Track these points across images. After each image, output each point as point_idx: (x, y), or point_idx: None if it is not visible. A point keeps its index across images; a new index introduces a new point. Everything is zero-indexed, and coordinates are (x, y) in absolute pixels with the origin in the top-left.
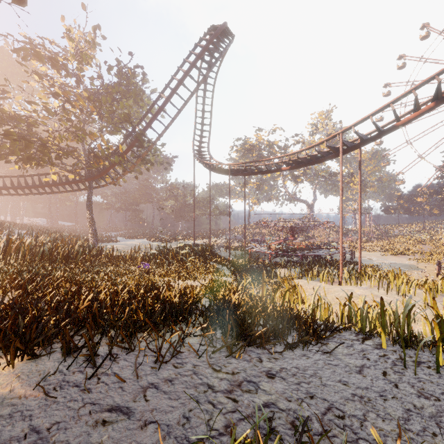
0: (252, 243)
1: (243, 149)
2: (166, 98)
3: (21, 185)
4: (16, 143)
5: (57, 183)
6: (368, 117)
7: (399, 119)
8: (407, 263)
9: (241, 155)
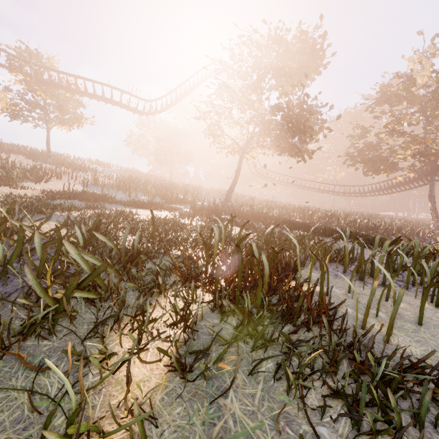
0: None
1: None
2: None
3: (385, 187)
4: (366, 164)
5: (406, 182)
6: None
7: None
8: None
9: None
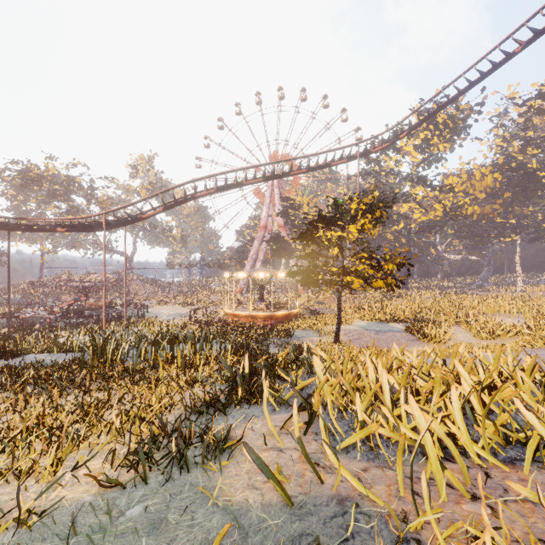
0: (34, 307)
1: (23, 177)
2: None
3: None
4: None
5: None
6: (121, 208)
7: (144, 214)
8: (185, 313)
9: (21, 185)
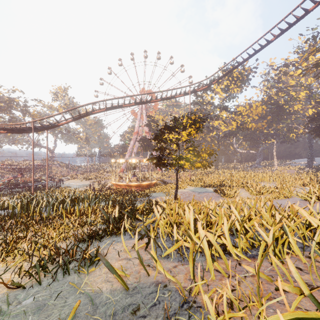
0: None
1: None
2: None
3: None
4: None
5: None
6: (44, 118)
7: (59, 123)
8: (87, 184)
9: None
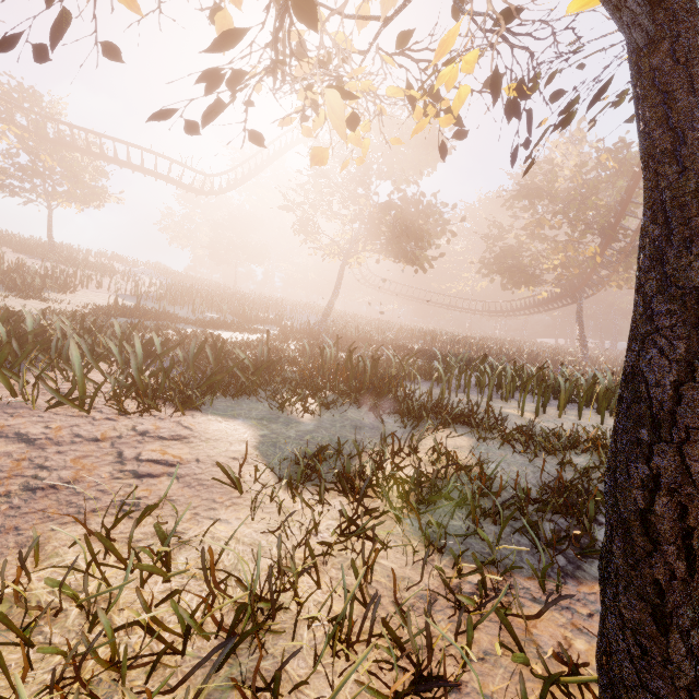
0: None
1: None
2: (637, 172)
3: (531, 305)
4: (504, 275)
5: (553, 299)
6: None
7: None
8: None
9: None
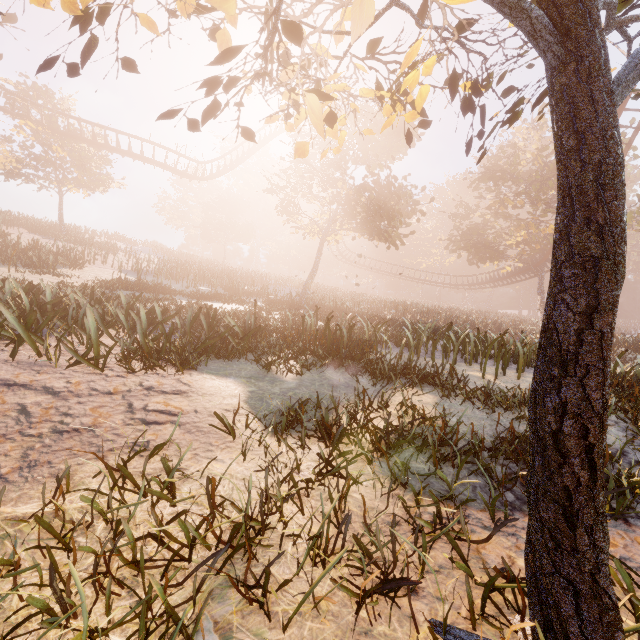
0: None
1: None
2: None
3: (495, 278)
4: (470, 251)
5: (516, 272)
6: None
7: None
8: None
9: None
